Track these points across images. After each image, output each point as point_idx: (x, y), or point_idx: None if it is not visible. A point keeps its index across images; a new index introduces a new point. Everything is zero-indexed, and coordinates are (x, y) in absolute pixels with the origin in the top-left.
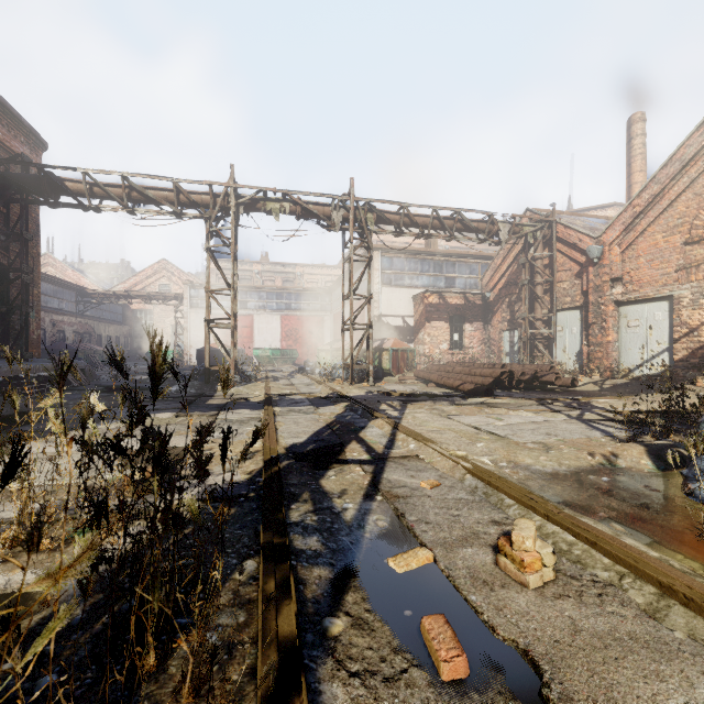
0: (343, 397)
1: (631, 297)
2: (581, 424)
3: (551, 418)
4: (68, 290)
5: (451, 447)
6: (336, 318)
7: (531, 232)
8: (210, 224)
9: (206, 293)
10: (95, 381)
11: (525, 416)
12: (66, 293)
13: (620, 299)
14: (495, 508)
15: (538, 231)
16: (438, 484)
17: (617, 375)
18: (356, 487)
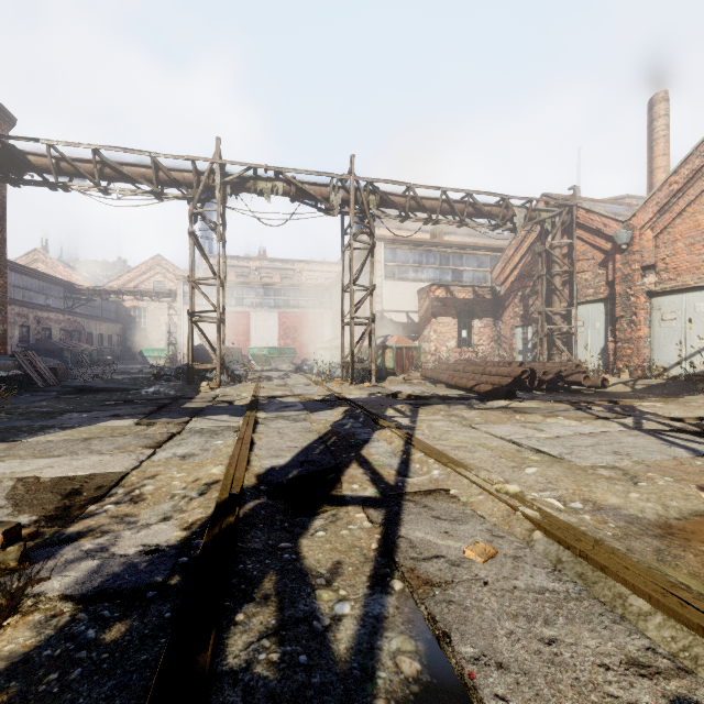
0: (342, 400)
1: (667, 287)
2: (649, 436)
3: (603, 428)
4: (56, 286)
5: (494, 476)
6: (336, 315)
7: (549, 218)
8: (193, 206)
9: (189, 282)
10: (67, 381)
11: (568, 425)
12: (53, 288)
13: (653, 289)
14: (616, 618)
15: (556, 217)
16: (493, 553)
17: (649, 375)
18: (358, 557)
